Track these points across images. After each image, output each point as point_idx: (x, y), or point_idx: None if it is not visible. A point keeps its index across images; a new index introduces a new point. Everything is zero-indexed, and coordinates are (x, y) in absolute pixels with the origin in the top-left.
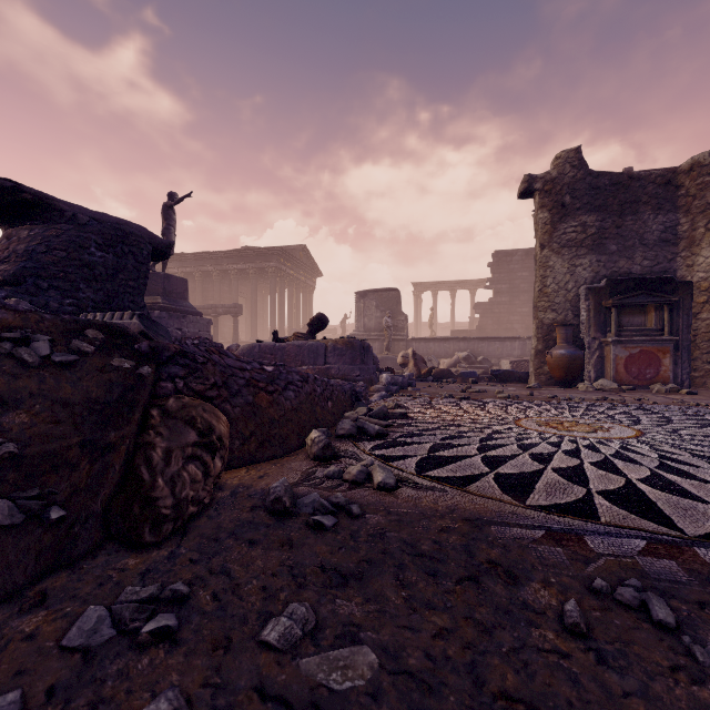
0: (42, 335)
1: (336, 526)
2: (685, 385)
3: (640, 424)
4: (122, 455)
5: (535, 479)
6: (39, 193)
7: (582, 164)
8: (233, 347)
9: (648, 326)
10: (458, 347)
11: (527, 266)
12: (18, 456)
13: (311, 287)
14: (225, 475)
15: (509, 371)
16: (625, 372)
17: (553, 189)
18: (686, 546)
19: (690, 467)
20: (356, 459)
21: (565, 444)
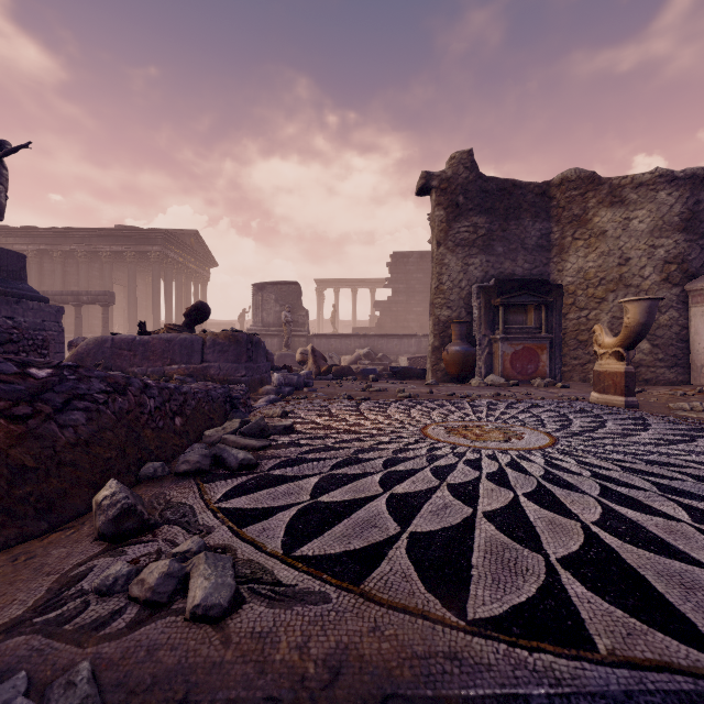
0: None
1: None
2: (557, 379)
3: (547, 425)
4: None
5: (467, 543)
6: None
7: (474, 167)
8: (78, 341)
9: (528, 325)
10: (359, 344)
11: (422, 268)
12: None
13: (204, 278)
14: None
15: (408, 367)
16: (511, 367)
17: (448, 188)
18: None
19: (635, 491)
20: (186, 526)
21: (485, 463)
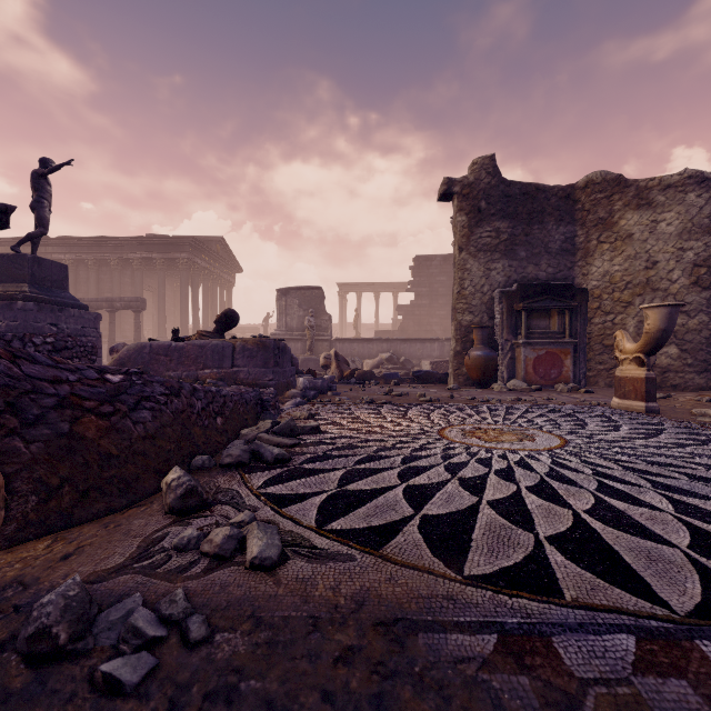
0: None
1: (151, 677)
2: (582, 384)
3: (561, 429)
4: None
5: (470, 523)
6: None
7: (496, 172)
8: (119, 347)
9: (552, 329)
10: (382, 348)
11: (445, 271)
12: None
13: (230, 283)
14: (4, 557)
15: (430, 372)
16: (533, 372)
17: (470, 193)
18: (685, 639)
19: (629, 487)
20: (236, 506)
21: (495, 461)
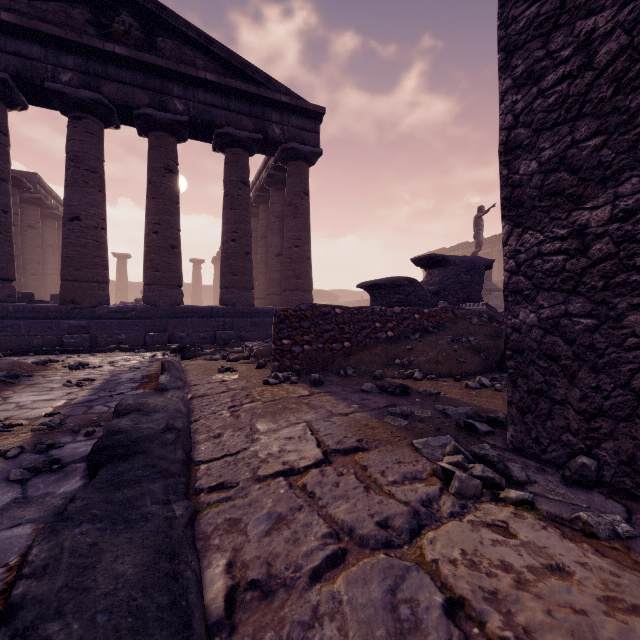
0: (473, 317)
1: None
2: None
3: None
4: (501, 349)
5: None
6: (442, 256)
7: None
8: None
9: None
10: None
11: None
12: (482, 345)
13: None
14: None
15: None
16: None
17: None
18: None
19: None
20: None
21: None
